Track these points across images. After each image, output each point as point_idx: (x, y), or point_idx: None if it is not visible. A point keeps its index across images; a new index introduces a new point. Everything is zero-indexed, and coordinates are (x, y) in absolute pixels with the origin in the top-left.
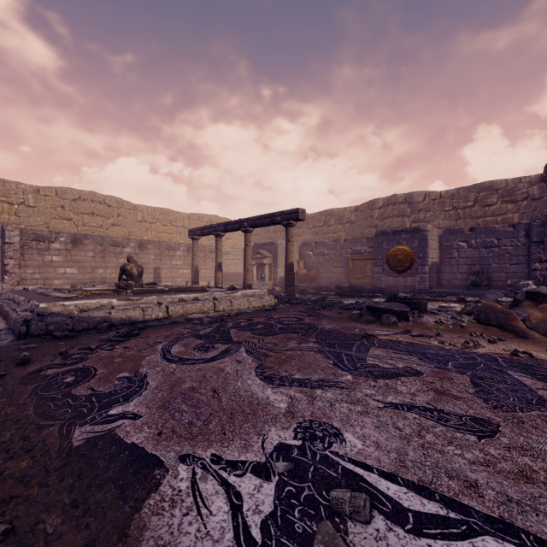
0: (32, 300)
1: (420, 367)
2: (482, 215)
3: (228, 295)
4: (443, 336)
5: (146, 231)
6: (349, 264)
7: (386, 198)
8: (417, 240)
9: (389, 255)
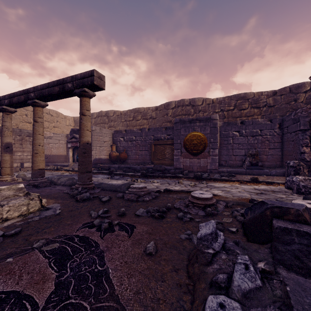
0: None
1: None
2: (239, 116)
3: None
4: None
5: None
6: (152, 148)
7: (177, 101)
8: (209, 127)
9: (186, 140)
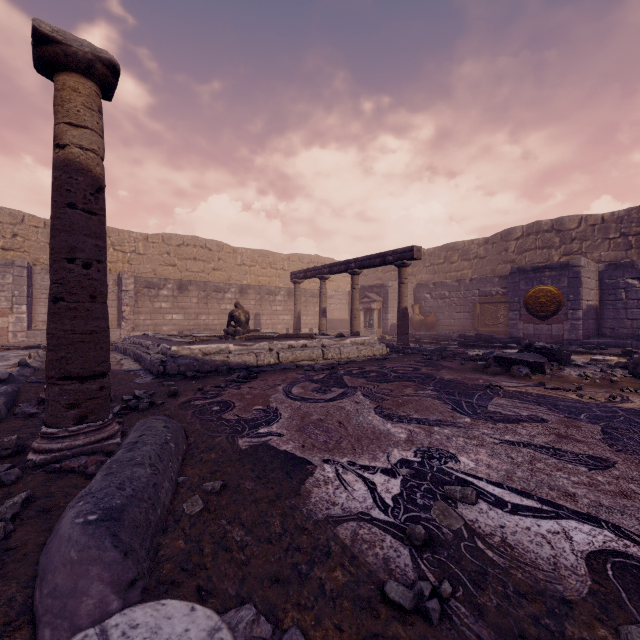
0: (161, 344)
1: (547, 415)
2: None
3: (337, 342)
4: (585, 390)
5: (245, 275)
6: (476, 309)
7: (526, 226)
8: (566, 278)
9: (528, 298)
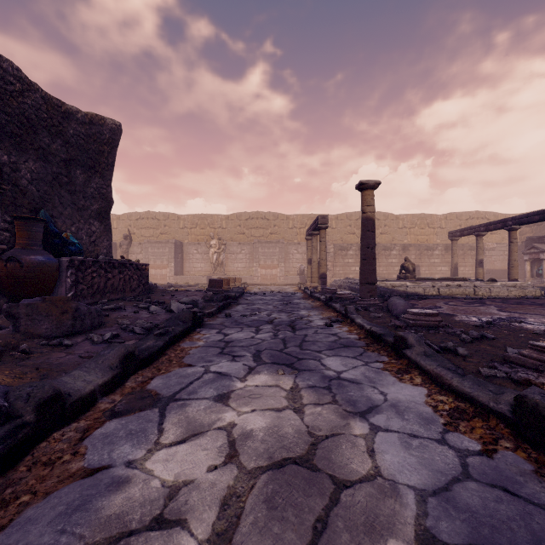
0: None
1: None
2: None
3: (487, 284)
4: None
5: (406, 235)
6: None
7: None
8: None
9: None
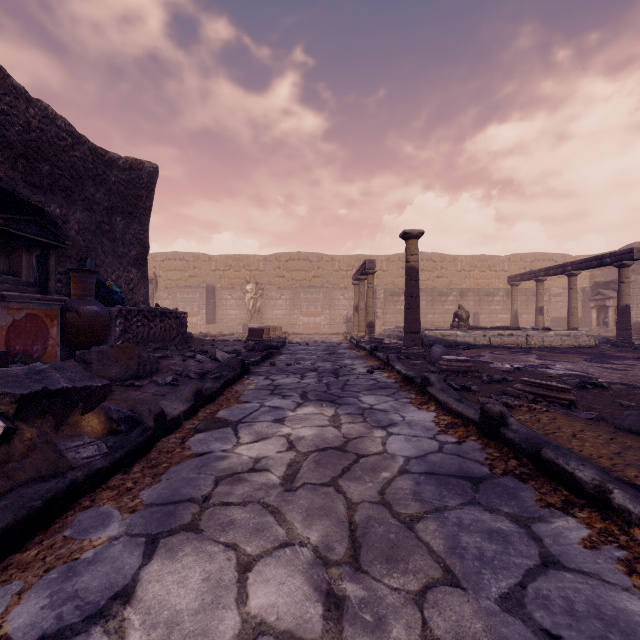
0: None
1: None
2: None
3: (540, 333)
4: None
5: (464, 279)
6: None
7: None
8: None
9: None
